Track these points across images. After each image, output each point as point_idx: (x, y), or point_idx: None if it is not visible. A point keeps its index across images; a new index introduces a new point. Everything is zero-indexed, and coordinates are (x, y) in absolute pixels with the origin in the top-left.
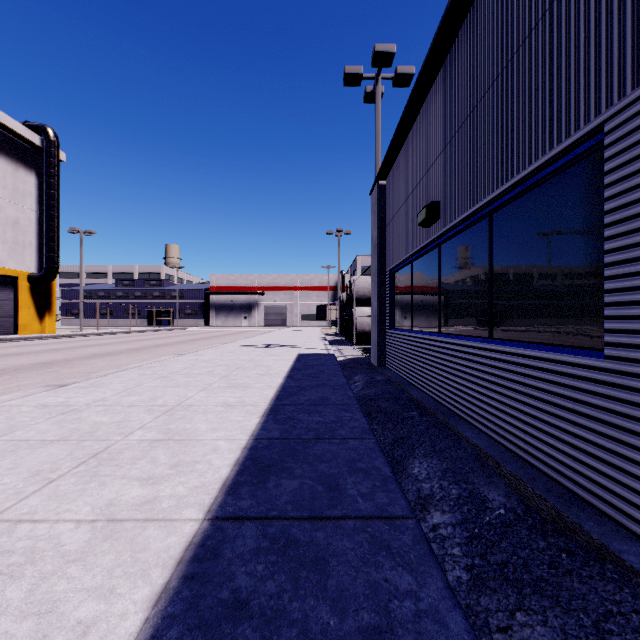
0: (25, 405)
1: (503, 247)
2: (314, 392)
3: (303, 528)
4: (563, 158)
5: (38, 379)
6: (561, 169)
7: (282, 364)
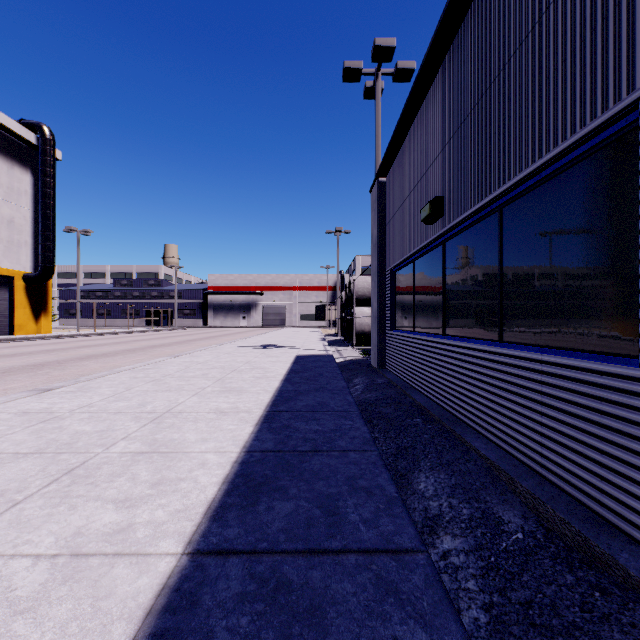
0: (5, 412)
1: (515, 243)
2: (312, 397)
3: (297, 565)
4: (587, 143)
5: (27, 382)
6: (584, 156)
7: (279, 366)
